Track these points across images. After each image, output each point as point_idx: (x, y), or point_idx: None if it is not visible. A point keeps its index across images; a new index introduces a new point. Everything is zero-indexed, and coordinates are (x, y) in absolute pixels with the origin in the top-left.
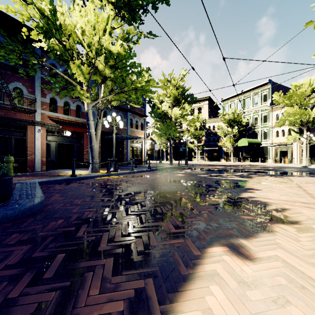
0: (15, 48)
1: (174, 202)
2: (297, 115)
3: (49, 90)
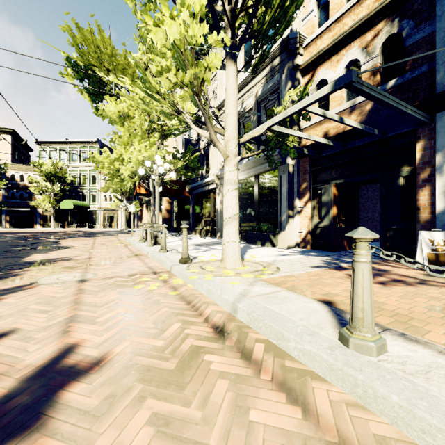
0: None
1: (2, 251)
2: (118, 185)
3: None
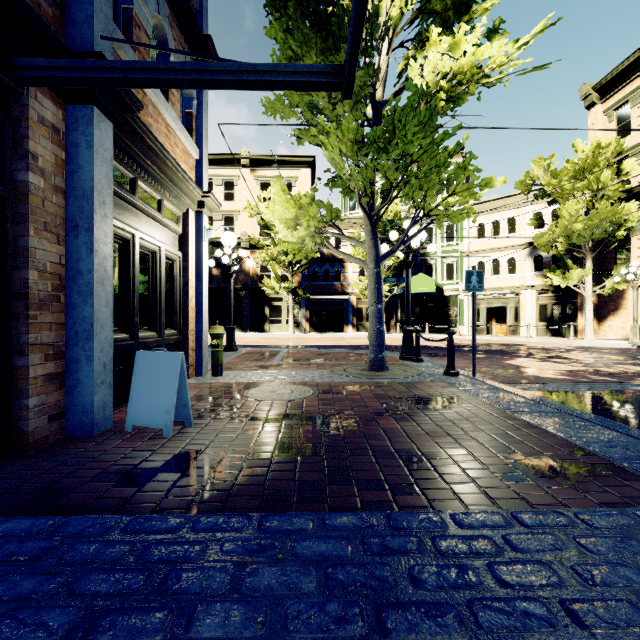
0: None
1: None
2: (594, 220)
3: None
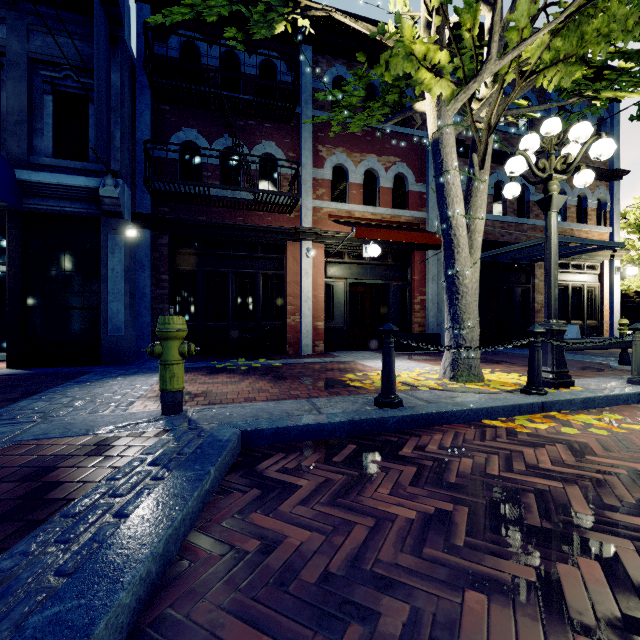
0: (235, 7)
1: None
2: None
3: (330, 147)
